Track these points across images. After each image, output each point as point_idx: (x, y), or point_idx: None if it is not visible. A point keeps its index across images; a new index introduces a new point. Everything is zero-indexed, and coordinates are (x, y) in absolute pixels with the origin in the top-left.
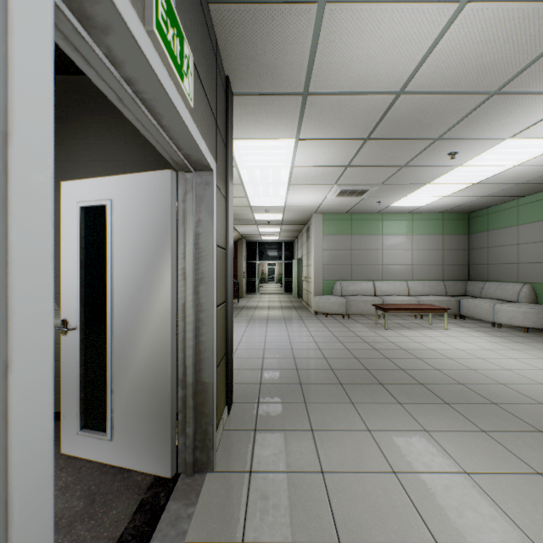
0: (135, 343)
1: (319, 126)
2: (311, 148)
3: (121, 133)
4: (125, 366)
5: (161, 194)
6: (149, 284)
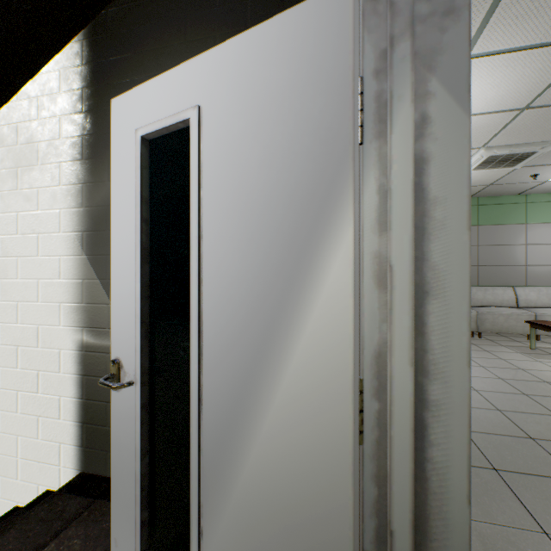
0: (250, 438)
1: (523, 16)
2: (480, 76)
3: (208, 48)
4: (229, 486)
5: (322, 56)
6: (288, 297)
